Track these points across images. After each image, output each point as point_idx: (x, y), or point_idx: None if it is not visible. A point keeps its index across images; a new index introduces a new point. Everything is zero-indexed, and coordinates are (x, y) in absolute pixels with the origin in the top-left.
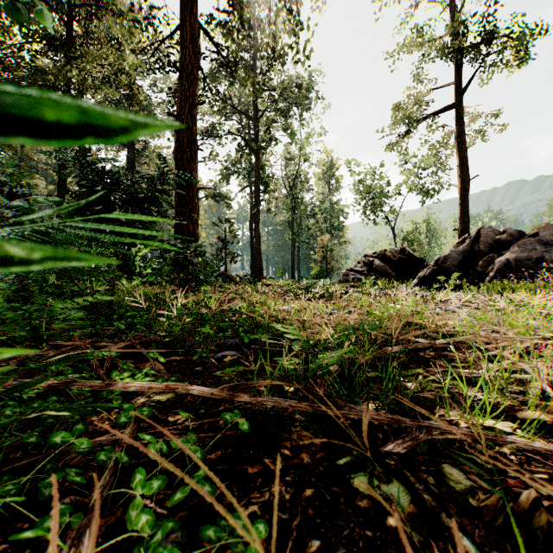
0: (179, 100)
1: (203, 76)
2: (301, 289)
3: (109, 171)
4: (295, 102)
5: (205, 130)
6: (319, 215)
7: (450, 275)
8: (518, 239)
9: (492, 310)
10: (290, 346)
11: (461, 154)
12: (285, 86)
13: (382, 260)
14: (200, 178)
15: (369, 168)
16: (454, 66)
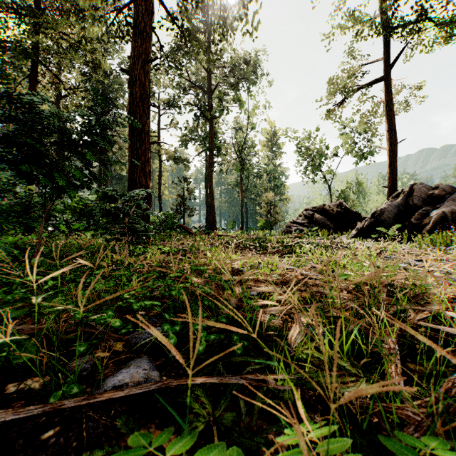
0: (132, 55)
1: (160, 43)
2: (251, 240)
3: (28, 103)
4: (243, 76)
5: (166, 102)
6: (264, 176)
7: (386, 226)
8: (450, 194)
9: (455, 264)
10: (248, 345)
11: (390, 120)
12: (235, 62)
13: (321, 213)
14: (163, 145)
15: (308, 134)
16: (384, 44)
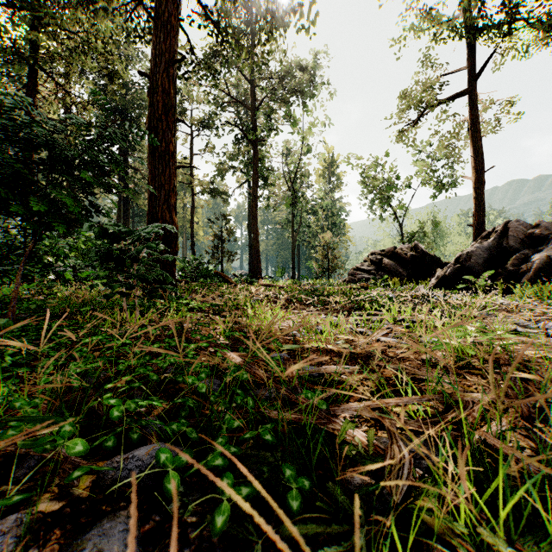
0: (152, 55)
1: (190, 43)
2: (305, 292)
3: None
4: (295, 89)
5: (200, 121)
6: (320, 212)
7: (475, 274)
8: None
9: None
10: (310, 486)
11: (477, 143)
12: (285, 72)
13: (391, 258)
14: (197, 175)
15: (374, 161)
16: (469, 48)
